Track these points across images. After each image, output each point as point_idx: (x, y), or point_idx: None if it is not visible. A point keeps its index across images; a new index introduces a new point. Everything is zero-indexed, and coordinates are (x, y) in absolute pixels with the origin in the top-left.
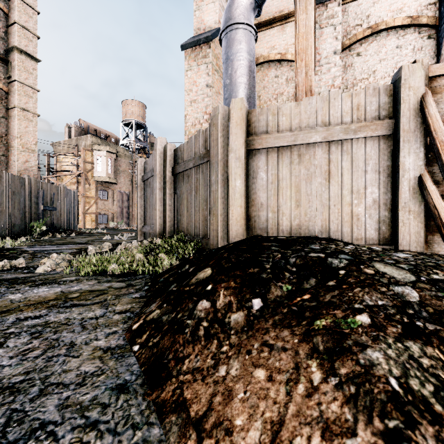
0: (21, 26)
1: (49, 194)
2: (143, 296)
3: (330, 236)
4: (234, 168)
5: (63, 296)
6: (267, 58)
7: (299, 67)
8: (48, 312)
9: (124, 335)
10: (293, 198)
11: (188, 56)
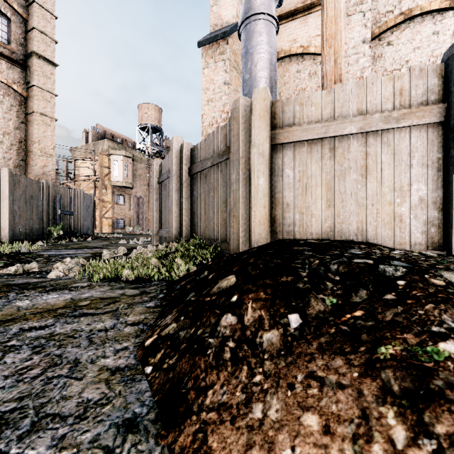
0: (39, 31)
1: (66, 198)
2: (158, 305)
3: (367, 240)
4: (257, 165)
5: (72, 304)
6: (288, 52)
7: (327, 55)
8: (54, 322)
9: (135, 352)
10: (324, 197)
11: (205, 53)
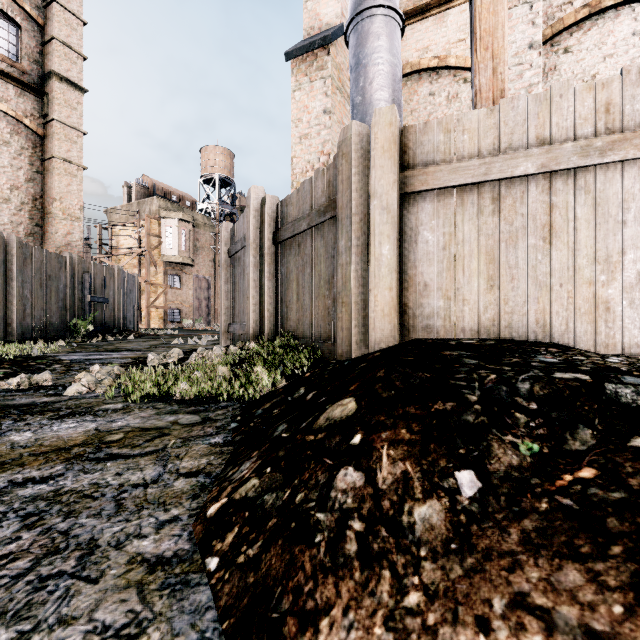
0: (61, 43)
1: (99, 279)
2: (228, 441)
3: (553, 339)
4: (379, 225)
5: (97, 438)
6: (417, 66)
7: (481, 61)
8: (65, 470)
9: (191, 527)
10: (483, 274)
11: (296, 69)
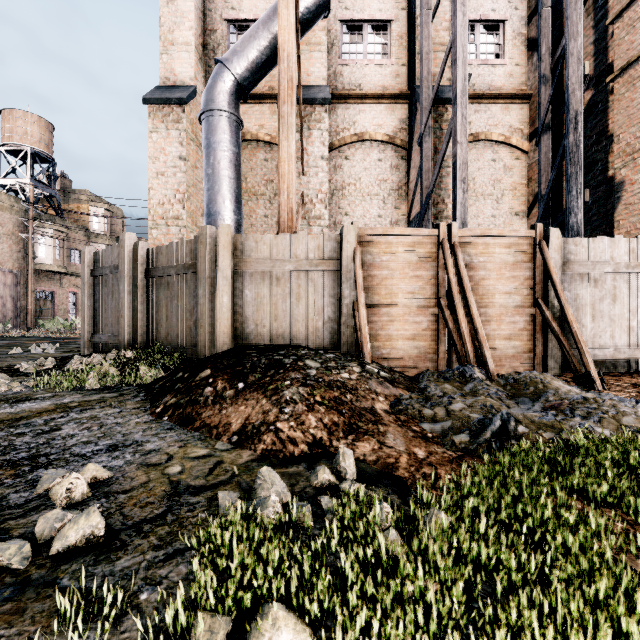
0: None
1: None
2: (145, 399)
3: (300, 344)
4: (222, 286)
5: (63, 406)
6: (255, 137)
7: (282, 188)
8: (67, 414)
9: (151, 416)
10: (273, 314)
11: (153, 113)
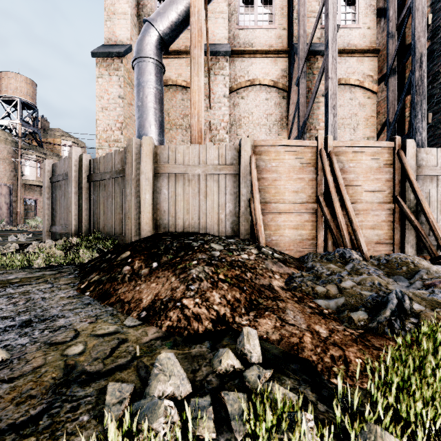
0: None
1: None
2: (77, 276)
3: (207, 232)
4: (145, 186)
5: (6, 282)
6: (175, 82)
7: (193, 113)
8: (4, 289)
9: (76, 291)
10: (185, 208)
11: (99, 64)
